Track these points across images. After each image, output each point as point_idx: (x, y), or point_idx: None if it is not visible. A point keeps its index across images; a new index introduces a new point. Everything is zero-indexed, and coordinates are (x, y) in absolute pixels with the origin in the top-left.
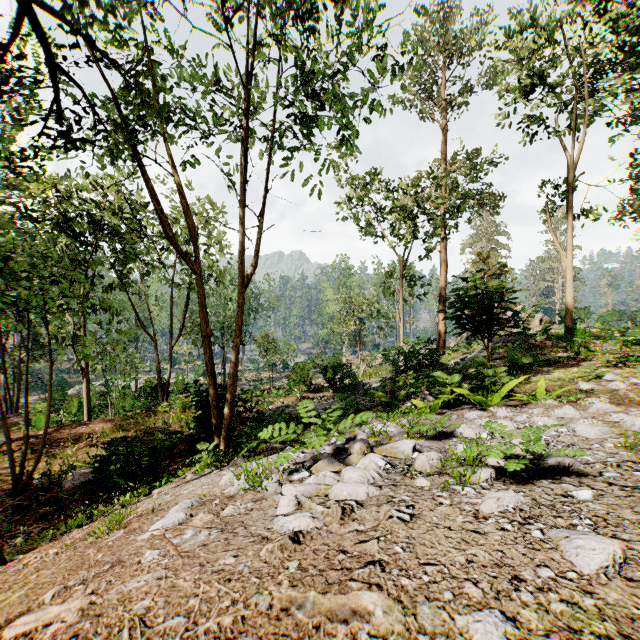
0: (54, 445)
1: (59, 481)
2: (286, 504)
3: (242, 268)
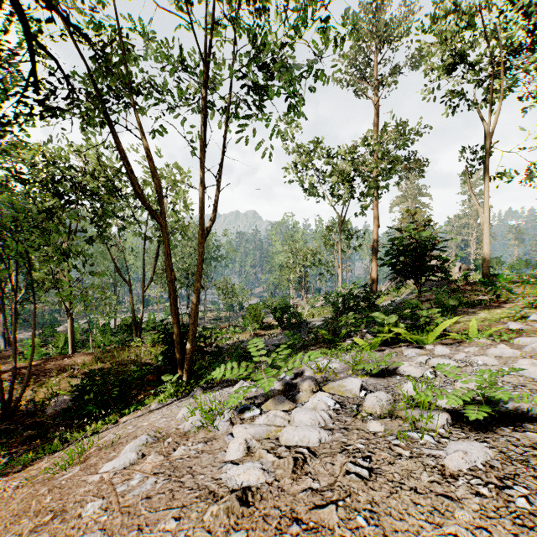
0: (41, 375)
1: (43, 407)
2: (236, 449)
3: (202, 221)
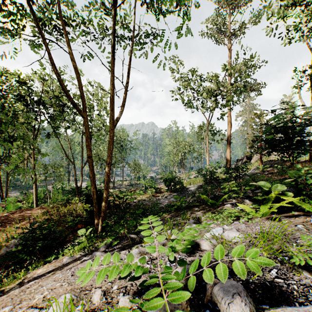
0: (8, 223)
1: (0, 248)
2: None
3: (112, 113)
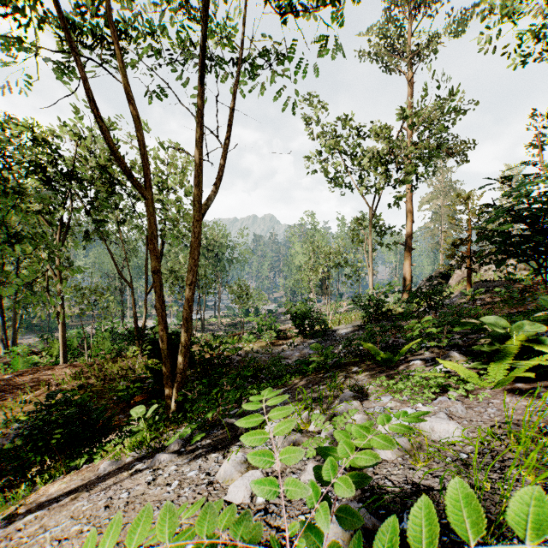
0: (11, 392)
1: None
2: None
3: (197, 190)
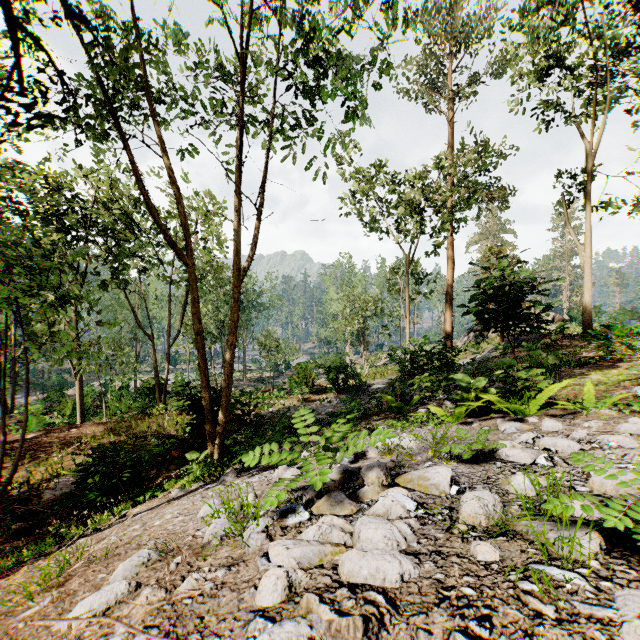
0: (40, 450)
1: (40, 491)
2: (271, 588)
3: (238, 259)
